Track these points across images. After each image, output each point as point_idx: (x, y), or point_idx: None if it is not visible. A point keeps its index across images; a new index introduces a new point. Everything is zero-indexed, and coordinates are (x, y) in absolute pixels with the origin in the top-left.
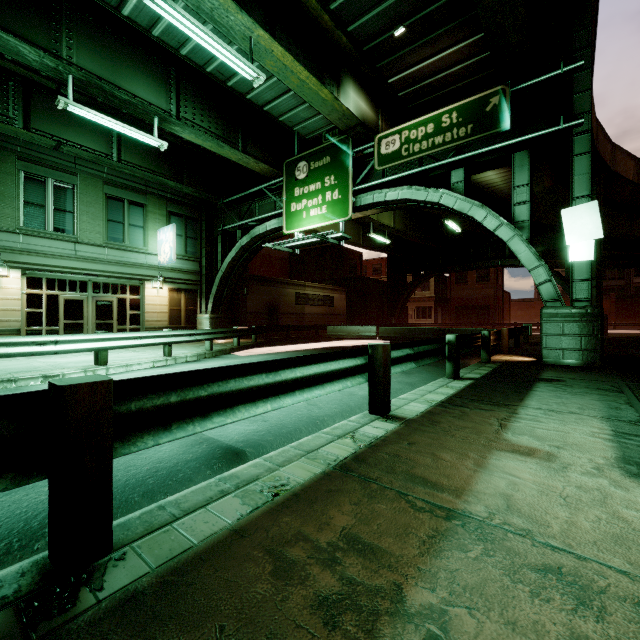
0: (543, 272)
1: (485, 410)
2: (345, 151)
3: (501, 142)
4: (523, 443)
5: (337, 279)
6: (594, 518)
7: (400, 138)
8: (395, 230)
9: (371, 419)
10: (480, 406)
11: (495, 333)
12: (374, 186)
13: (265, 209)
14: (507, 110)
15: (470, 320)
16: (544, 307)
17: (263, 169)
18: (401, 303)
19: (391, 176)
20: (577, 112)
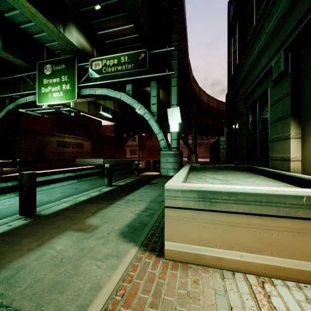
0: (161, 135)
1: (99, 204)
2: (73, 63)
3: (145, 75)
4: (91, 222)
5: (86, 134)
6: (62, 270)
7: (102, 63)
8: (114, 111)
9: (15, 219)
10: (100, 201)
11: (147, 162)
12: (90, 85)
13: (27, 89)
14: (147, 61)
15: (154, 155)
16: (161, 150)
17: (21, 63)
18: (121, 147)
19: (98, 82)
20: (173, 68)
